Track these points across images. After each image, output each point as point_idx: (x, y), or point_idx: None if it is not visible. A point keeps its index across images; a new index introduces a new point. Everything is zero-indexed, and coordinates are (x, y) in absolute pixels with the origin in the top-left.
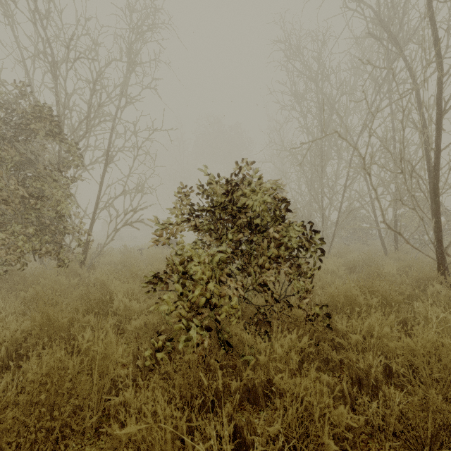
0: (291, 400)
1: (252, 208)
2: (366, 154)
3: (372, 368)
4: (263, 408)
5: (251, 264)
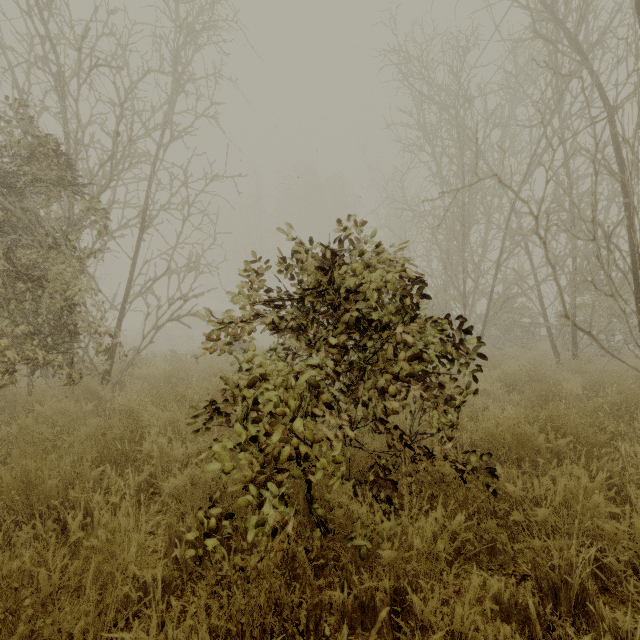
0: None
1: (367, 293)
2: (539, 211)
3: (575, 568)
4: None
5: (364, 386)
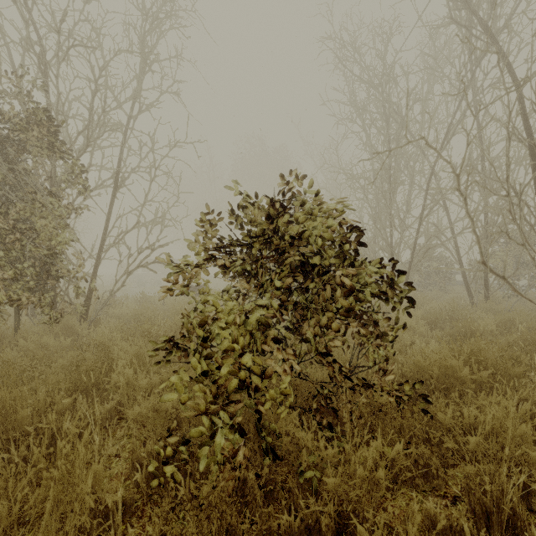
0: None
1: (312, 239)
2: (461, 170)
3: (505, 492)
4: None
5: (309, 324)
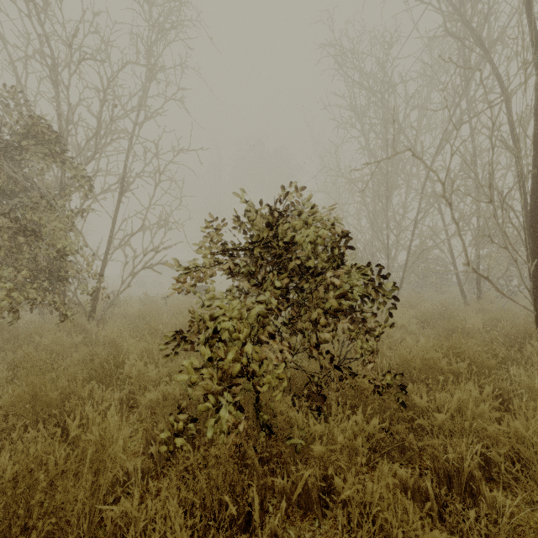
0: (359, 513)
1: (303, 245)
2: (446, 178)
3: (465, 460)
4: (319, 518)
5: (301, 319)
